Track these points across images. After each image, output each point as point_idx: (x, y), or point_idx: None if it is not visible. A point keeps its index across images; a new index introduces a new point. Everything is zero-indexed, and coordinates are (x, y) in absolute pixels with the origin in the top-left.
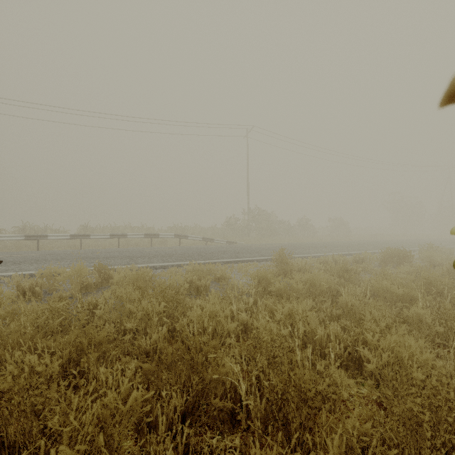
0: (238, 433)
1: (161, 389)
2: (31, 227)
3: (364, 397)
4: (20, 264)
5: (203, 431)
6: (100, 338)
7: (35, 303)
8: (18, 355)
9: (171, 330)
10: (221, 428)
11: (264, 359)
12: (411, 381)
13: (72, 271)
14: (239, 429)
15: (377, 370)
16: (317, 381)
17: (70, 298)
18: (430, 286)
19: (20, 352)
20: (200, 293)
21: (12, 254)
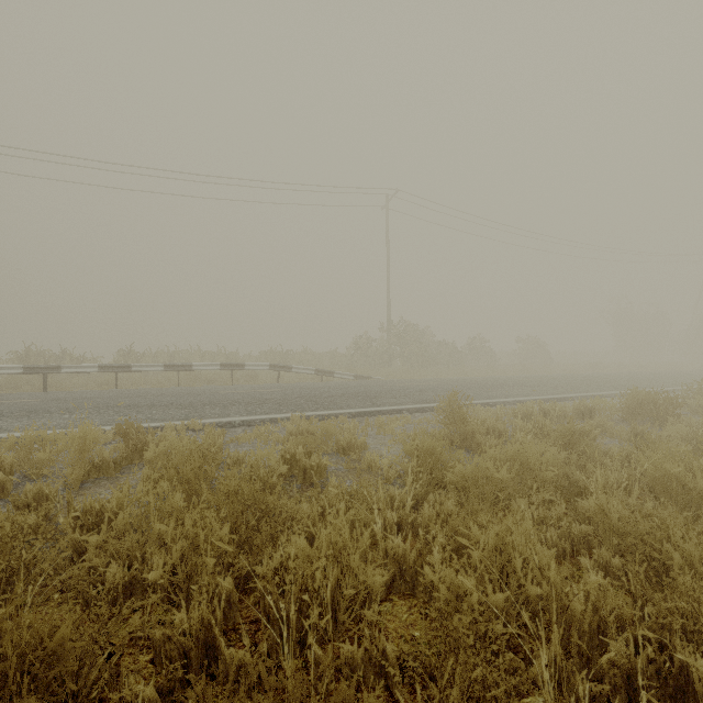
0: None
1: None
2: (39, 352)
3: None
4: (0, 418)
5: None
6: (55, 643)
7: None
8: None
9: (248, 572)
10: None
11: (460, 686)
12: None
13: (70, 438)
14: None
15: None
16: None
17: (64, 490)
18: None
19: None
20: (310, 480)
21: None
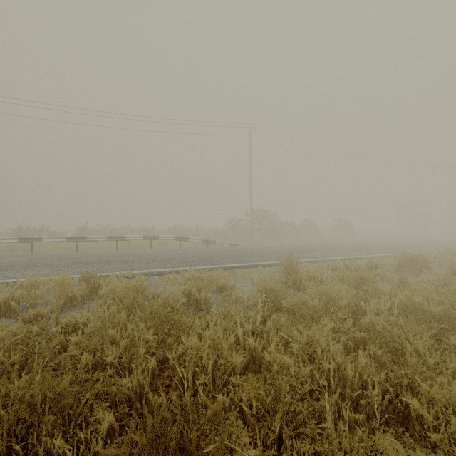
0: None
1: None
2: (27, 228)
3: None
4: (7, 270)
5: None
6: (61, 389)
7: None
8: None
9: (163, 359)
10: None
11: (282, 414)
12: None
13: (54, 282)
14: None
15: (443, 442)
16: None
17: (51, 313)
18: None
19: None
20: (200, 307)
21: (1, 259)
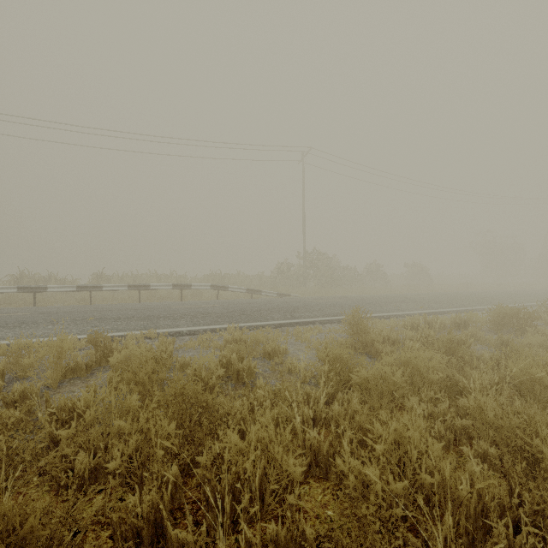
0: None
1: None
2: (31, 275)
3: None
4: None
5: None
6: (25, 531)
7: None
8: None
9: (191, 459)
10: None
11: None
12: None
13: (50, 347)
14: None
15: None
16: None
17: (45, 388)
18: None
19: None
20: (242, 380)
21: None
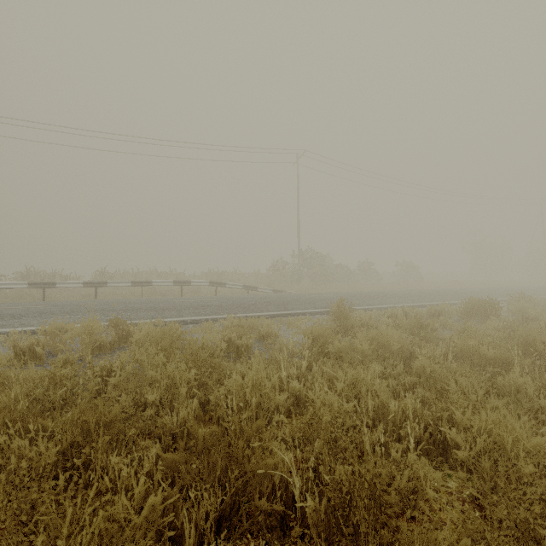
0: (290, 543)
1: (189, 486)
2: (36, 272)
3: (452, 493)
4: (21, 317)
5: (245, 540)
6: (112, 416)
7: (33, 370)
8: (4, 440)
9: (204, 402)
10: (268, 538)
11: (323, 442)
12: (517, 475)
13: (82, 327)
14: (291, 537)
15: (470, 459)
16: (392, 473)
17: (79, 361)
18: (527, 346)
19: (7, 436)
20: (241, 355)
21: (12, 306)
